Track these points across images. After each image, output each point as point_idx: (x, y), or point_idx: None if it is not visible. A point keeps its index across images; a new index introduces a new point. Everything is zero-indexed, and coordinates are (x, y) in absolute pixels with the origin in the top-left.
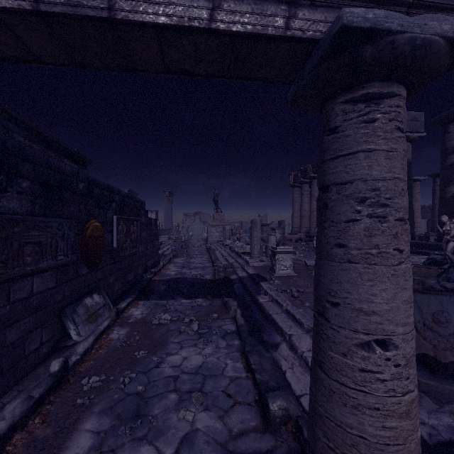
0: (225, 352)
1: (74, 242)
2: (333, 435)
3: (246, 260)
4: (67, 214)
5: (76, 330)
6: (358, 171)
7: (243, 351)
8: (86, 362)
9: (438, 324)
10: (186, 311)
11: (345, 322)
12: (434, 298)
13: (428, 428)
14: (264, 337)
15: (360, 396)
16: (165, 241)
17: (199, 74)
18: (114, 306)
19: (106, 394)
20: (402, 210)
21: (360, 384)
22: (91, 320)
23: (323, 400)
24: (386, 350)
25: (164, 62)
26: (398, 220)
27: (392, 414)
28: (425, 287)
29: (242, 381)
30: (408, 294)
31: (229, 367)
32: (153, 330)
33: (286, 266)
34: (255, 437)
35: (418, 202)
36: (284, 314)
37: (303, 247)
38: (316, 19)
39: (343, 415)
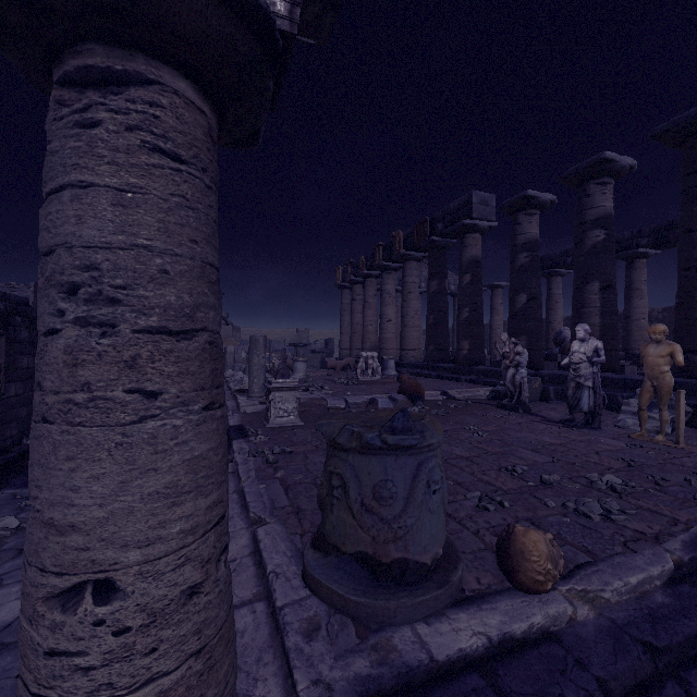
0: None
1: None
2: None
3: (237, 403)
4: None
5: None
6: (61, 227)
7: None
8: None
9: (380, 502)
10: None
11: (33, 551)
12: (376, 460)
13: (320, 689)
14: None
15: None
16: None
17: None
18: None
19: None
20: (158, 312)
21: (46, 685)
22: None
23: None
24: (103, 601)
25: None
26: (147, 333)
27: None
28: (363, 444)
29: None
30: (168, 480)
31: None
32: None
33: (288, 410)
34: None
35: (501, 316)
36: (235, 495)
37: (345, 378)
38: None
39: None
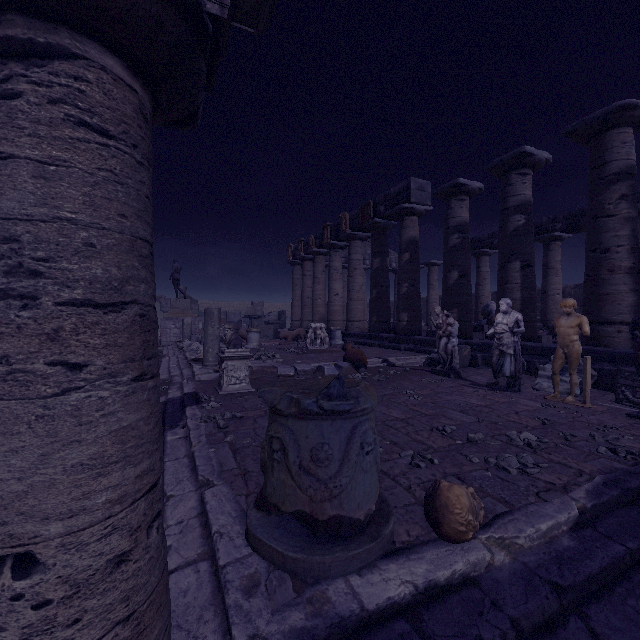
0: None
1: None
2: None
3: (193, 371)
4: None
5: None
6: None
7: None
8: None
9: (317, 464)
10: None
11: None
12: (314, 425)
13: None
14: None
15: None
16: None
17: None
18: None
19: None
20: (82, 284)
21: None
22: None
23: None
24: (22, 575)
25: None
26: (71, 305)
27: None
28: (301, 410)
29: None
30: (93, 451)
31: None
32: None
33: (240, 378)
34: None
35: (436, 290)
36: (186, 459)
37: (295, 348)
38: None
39: None
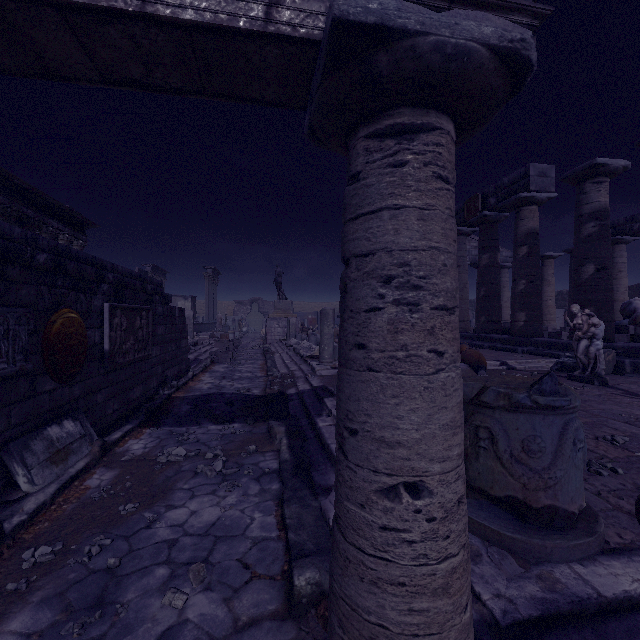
0: (256, 502)
1: (30, 342)
2: (348, 624)
3: (312, 367)
4: (14, 300)
5: (28, 475)
6: (381, 237)
7: (281, 499)
8: (37, 525)
9: (529, 454)
10: (213, 442)
11: (364, 458)
12: (524, 418)
13: (503, 601)
14: (315, 477)
15: (380, 567)
16: (204, 340)
17: (160, 88)
18: (104, 438)
19: (58, 573)
20: (443, 294)
21: (381, 549)
22: (57, 459)
23: (338, 573)
24: (416, 497)
25: (95, 66)
26: (437, 309)
27: (423, 591)
28: (513, 403)
29: (269, 544)
30: (451, 416)
31: (256, 524)
32: (155, 472)
33: None
34: (270, 627)
35: (552, 287)
36: None
37: None
38: (312, 10)
39: (360, 594)
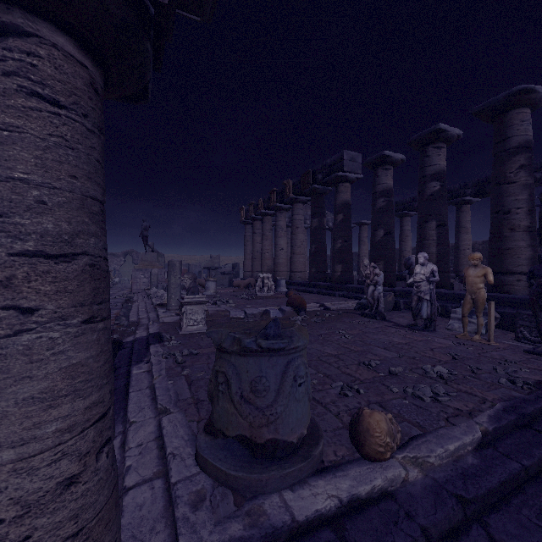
0: None
1: None
2: None
3: (157, 315)
4: None
5: None
6: None
7: None
8: None
9: (256, 394)
10: None
11: None
12: (253, 361)
13: None
14: None
15: None
16: None
17: None
18: None
19: None
20: (34, 237)
21: None
22: None
23: None
24: None
25: None
26: (24, 256)
27: None
28: (242, 348)
29: None
30: (44, 386)
31: None
32: None
33: (197, 320)
34: None
35: (366, 246)
36: (148, 390)
37: (246, 294)
38: None
39: None
